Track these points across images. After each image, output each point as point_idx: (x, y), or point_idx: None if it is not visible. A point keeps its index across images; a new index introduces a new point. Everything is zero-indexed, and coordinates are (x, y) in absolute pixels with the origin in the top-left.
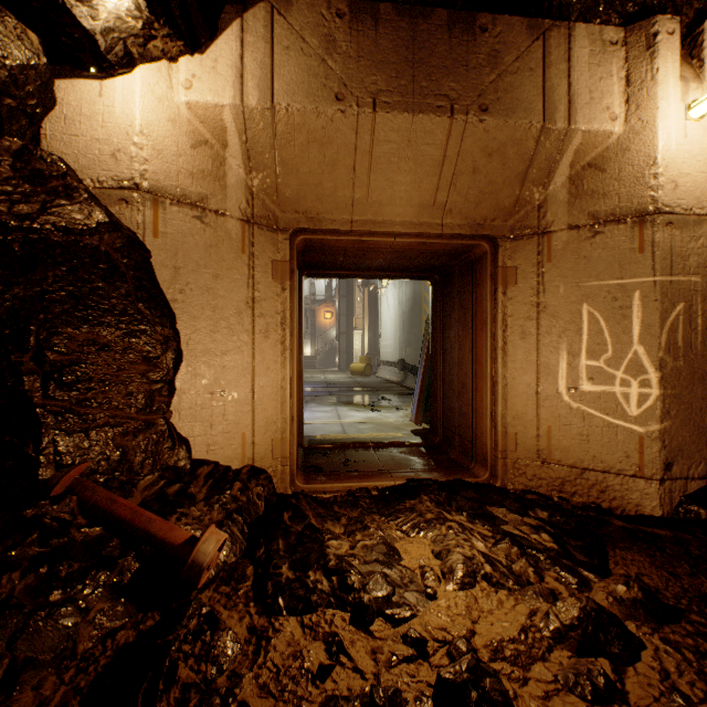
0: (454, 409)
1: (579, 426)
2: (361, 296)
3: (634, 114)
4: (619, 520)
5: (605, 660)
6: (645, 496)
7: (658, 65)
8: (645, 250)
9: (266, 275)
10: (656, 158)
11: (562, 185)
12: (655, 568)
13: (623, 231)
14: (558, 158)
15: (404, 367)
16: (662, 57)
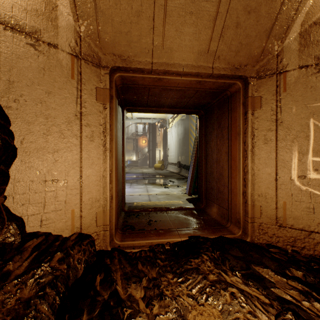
0: (214, 188)
1: (307, 202)
2: (159, 133)
3: None
4: None
5: None
6: None
7: None
8: None
9: (91, 97)
10: None
11: (294, 39)
12: None
13: None
14: (294, 17)
15: (180, 165)
16: None
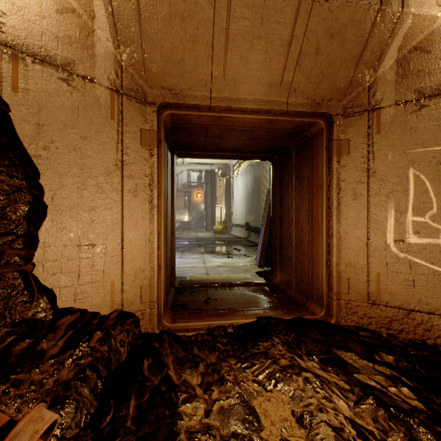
0: (291, 257)
1: (406, 273)
2: (220, 183)
3: None
4: None
5: None
6: None
7: None
8: None
9: (135, 141)
10: None
11: (390, 67)
12: None
13: None
14: (389, 41)
15: (249, 228)
16: None
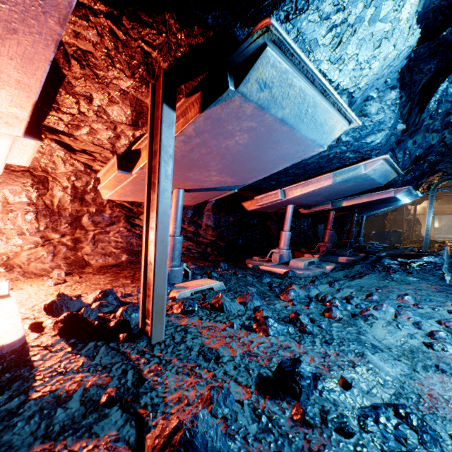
0: None
1: None
2: None
3: None
4: None
5: None
6: None
7: None
8: None
9: None
10: None
11: None
12: None
13: None
14: None
15: None
16: None
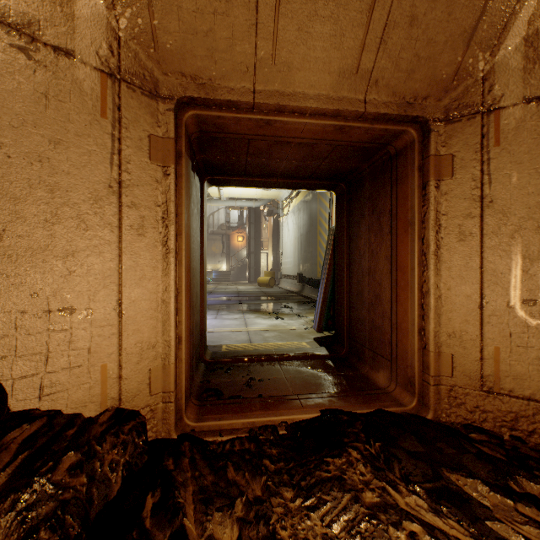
0: (364, 321)
1: (539, 349)
2: (267, 224)
3: None
4: None
5: None
6: None
7: None
8: None
9: (140, 153)
10: None
11: (516, 48)
12: None
13: None
14: (517, 8)
15: (302, 279)
16: None
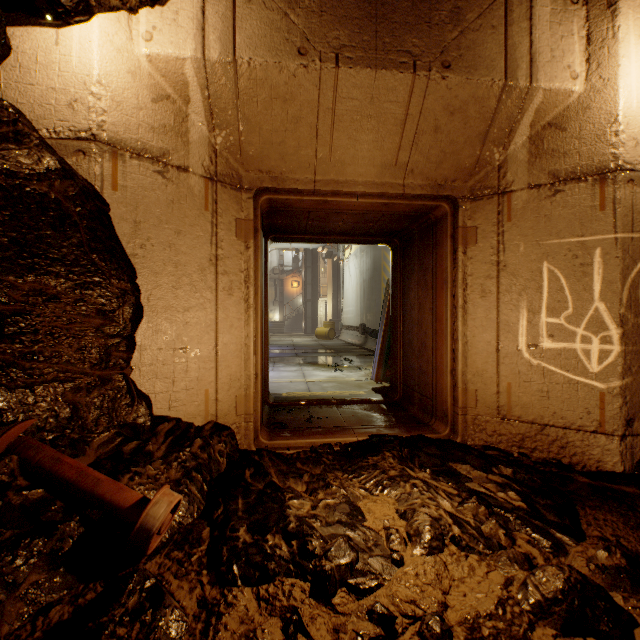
0: (414, 367)
1: (539, 383)
2: (325, 267)
3: (595, 72)
4: (583, 477)
5: (596, 639)
6: (606, 452)
7: (620, 23)
8: (606, 207)
9: (230, 233)
10: (618, 115)
11: (522, 145)
12: (630, 529)
13: (584, 189)
14: (519, 117)
15: (365, 331)
16: (623, 15)
